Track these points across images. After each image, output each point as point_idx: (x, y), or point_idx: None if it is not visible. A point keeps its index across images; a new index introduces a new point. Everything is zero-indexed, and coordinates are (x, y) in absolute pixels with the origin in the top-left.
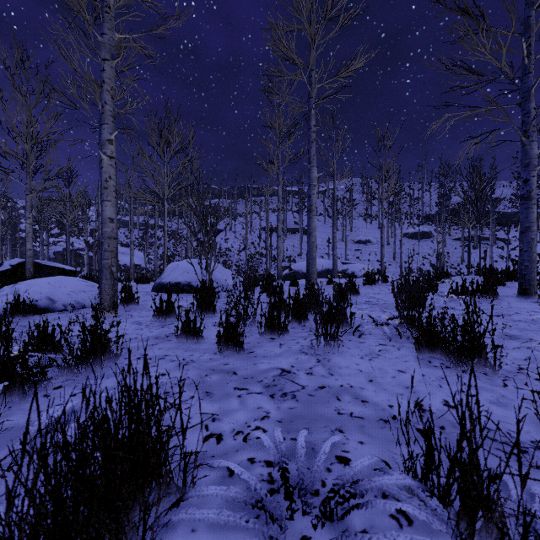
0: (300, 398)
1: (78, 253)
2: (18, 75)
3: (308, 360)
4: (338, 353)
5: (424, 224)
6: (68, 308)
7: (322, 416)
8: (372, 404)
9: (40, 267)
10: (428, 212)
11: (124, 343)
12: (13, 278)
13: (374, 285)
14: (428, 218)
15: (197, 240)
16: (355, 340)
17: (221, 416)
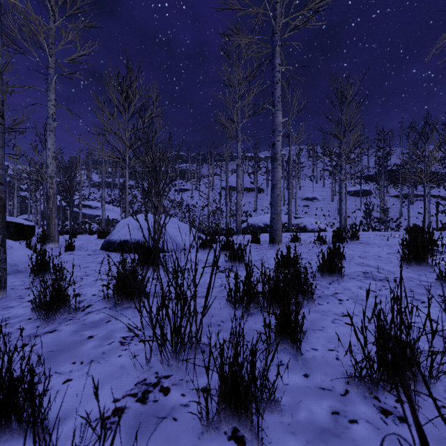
0: None
1: (66, 209)
2: None
3: None
4: None
5: (364, 184)
6: None
7: None
8: None
9: None
10: (366, 173)
11: None
12: None
13: (345, 243)
14: (366, 178)
15: (143, 192)
16: None
17: None
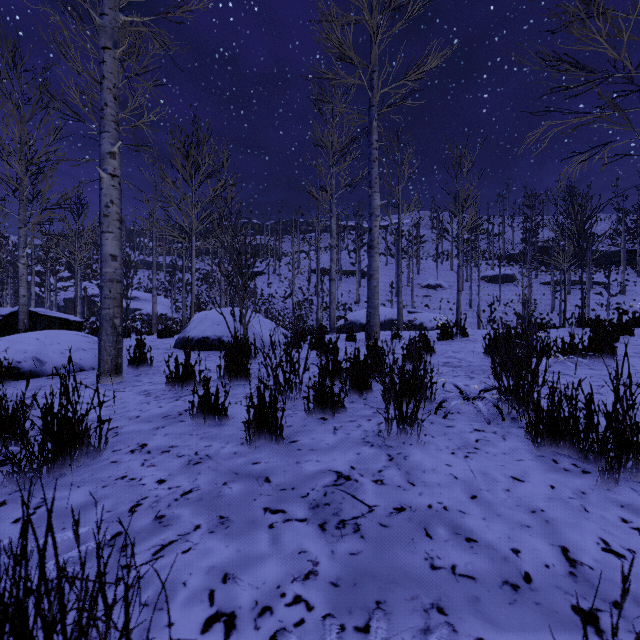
0: (367, 532)
1: (92, 300)
2: (9, 80)
3: (375, 457)
4: (418, 444)
5: (506, 266)
6: (61, 371)
7: (406, 573)
8: (484, 547)
9: (38, 317)
10: (510, 251)
11: (119, 426)
12: (4, 331)
13: (451, 340)
14: (510, 259)
15: (229, 284)
16: (439, 422)
17: (238, 570)
